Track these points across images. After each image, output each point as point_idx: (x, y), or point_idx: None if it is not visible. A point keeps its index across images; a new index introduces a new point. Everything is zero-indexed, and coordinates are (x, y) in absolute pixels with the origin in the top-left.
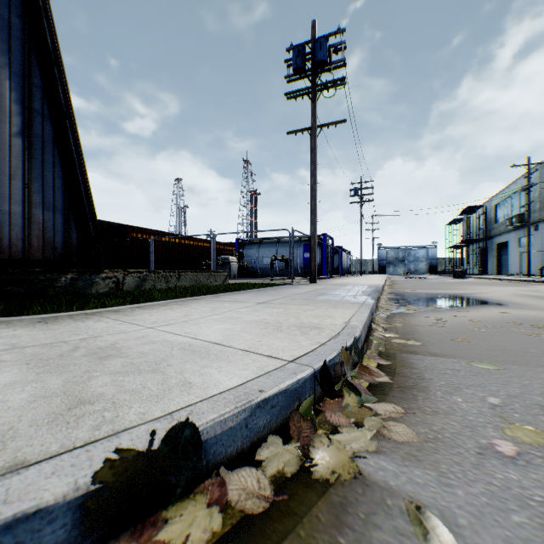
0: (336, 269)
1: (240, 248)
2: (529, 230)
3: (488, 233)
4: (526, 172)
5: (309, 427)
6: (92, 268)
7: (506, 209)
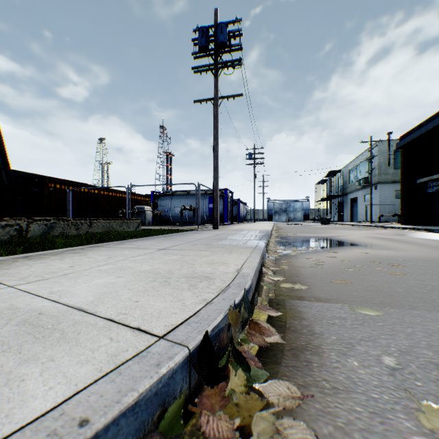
0: (235, 217)
1: (155, 199)
2: (372, 189)
3: (344, 191)
4: (370, 147)
5: None
6: (5, 215)
7: (356, 173)
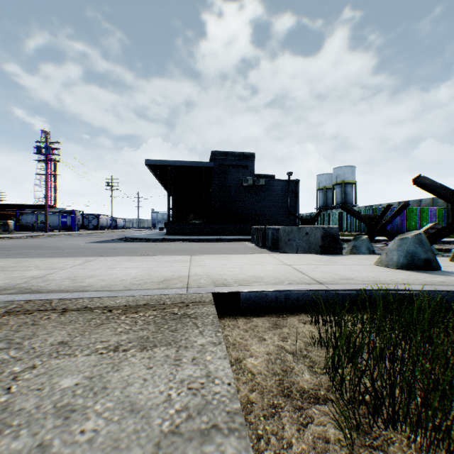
0: (96, 226)
1: (21, 215)
2: None
3: None
4: None
5: None
6: None
7: None
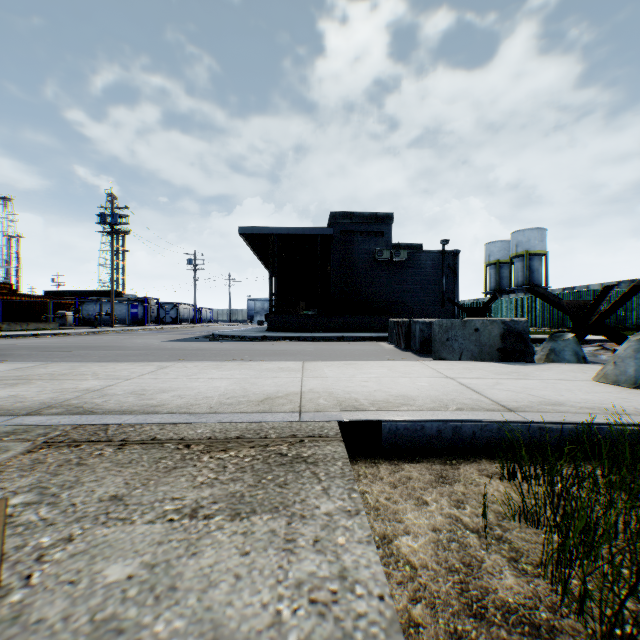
0: (175, 319)
1: (81, 304)
2: None
3: None
4: None
5: (51, 336)
6: None
7: None
